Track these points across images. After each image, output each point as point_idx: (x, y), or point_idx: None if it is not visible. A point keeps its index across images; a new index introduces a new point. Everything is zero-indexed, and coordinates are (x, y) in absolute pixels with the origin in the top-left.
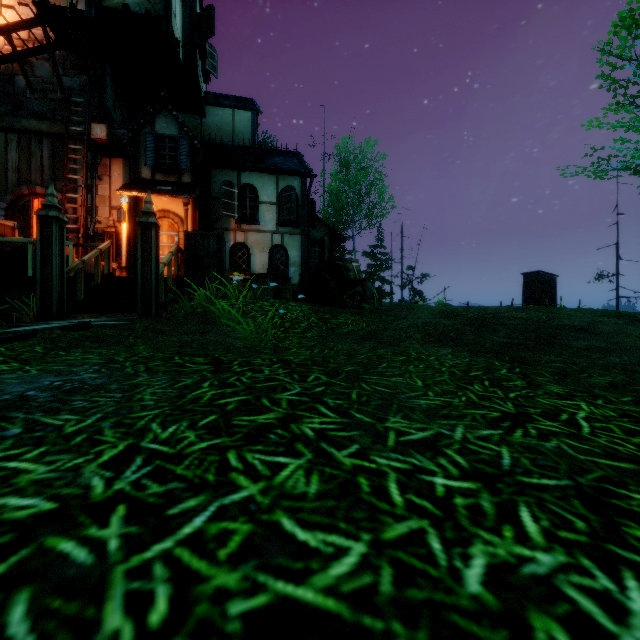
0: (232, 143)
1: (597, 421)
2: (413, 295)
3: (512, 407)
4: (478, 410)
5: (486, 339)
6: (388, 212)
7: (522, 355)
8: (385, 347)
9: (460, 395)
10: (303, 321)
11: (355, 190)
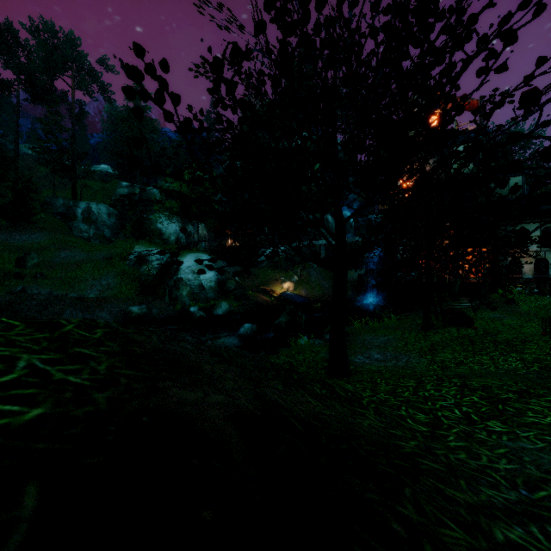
0: (507, 199)
1: None
2: None
3: None
4: None
5: None
6: None
7: None
8: None
9: None
10: (548, 305)
11: None
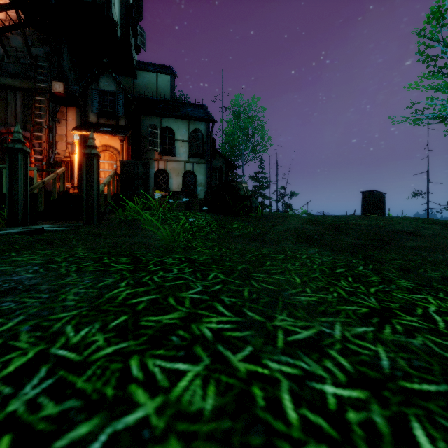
0: (156, 98)
1: (447, 315)
2: (285, 207)
3: (375, 302)
4: (349, 306)
5: (341, 240)
6: (267, 148)
7: (371, 253)
8: (267, 247)
9: (332, 291)
10: (206, 226)
11: (244, 132)
